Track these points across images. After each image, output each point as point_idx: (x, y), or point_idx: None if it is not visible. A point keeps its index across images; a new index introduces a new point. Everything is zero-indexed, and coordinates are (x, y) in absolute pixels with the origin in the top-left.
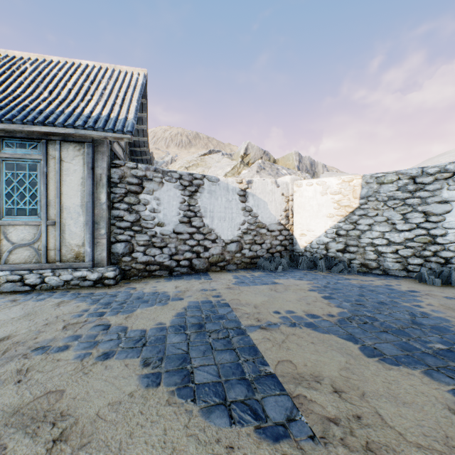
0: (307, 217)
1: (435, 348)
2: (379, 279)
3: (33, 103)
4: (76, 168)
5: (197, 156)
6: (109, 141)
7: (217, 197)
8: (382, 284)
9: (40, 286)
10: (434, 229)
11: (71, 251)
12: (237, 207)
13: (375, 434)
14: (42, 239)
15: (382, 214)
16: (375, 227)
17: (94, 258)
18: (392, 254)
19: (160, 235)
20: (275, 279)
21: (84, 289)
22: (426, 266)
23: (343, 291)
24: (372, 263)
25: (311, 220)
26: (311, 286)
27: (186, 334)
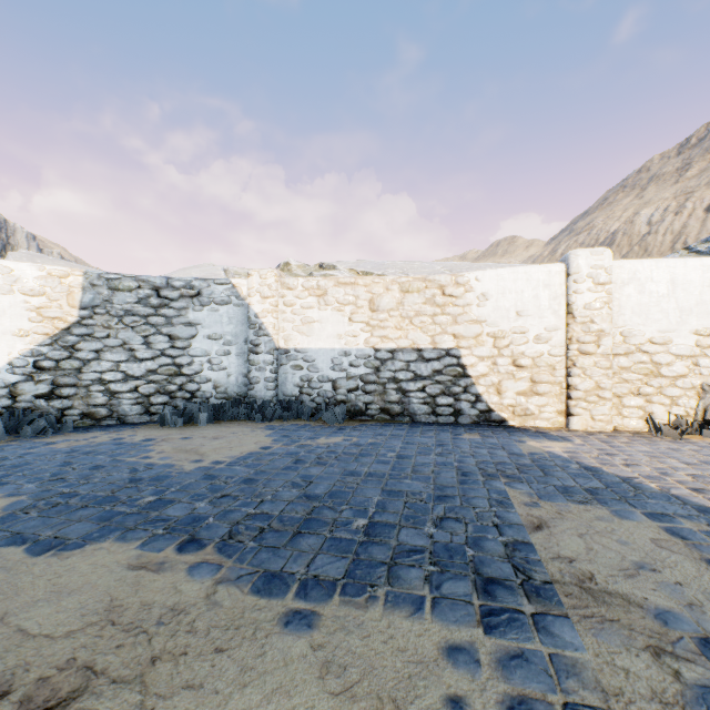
0: None
1: (145, 502)
2: (108, 433)
3: None
4: None
5: None
6: None
7: None
8: (111, 438)
9: None
10: (181, 358)
11: None
12: None
13: (4, 662)
14: None
15: (118, 335)
16: (106, 355)
17: None
18: (131, 394)
19: None
20: None
21: None
22: (172, 405)
23: (33, 465)
24: (101, 410)
25: None
26: None
27: None
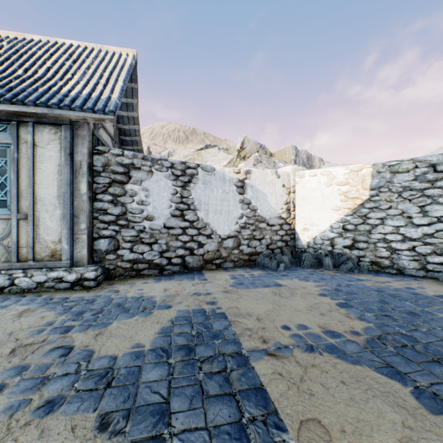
0: (310, 210)
1: None
2: (396, 280)
3: (4, 80)
4: (52, 154)
5: (194, 150)
6: (94, 126)
7: (212, 189)
8: (402, 286)
9: (8, 288)
10: None
11: (46, 248)
12: (234, 199)
13: None
14: (12, 234)
15: (396, 206)
16: (387, 221)
17: (72, 256)
18: (407, 252)
19: (149, 230)
20: (278, 280)
21: (59, 293)
22: None
23: (359, 296)
24: (384, 261)
25: (314, 214)
26: (320, 290)
27: (169, 364)
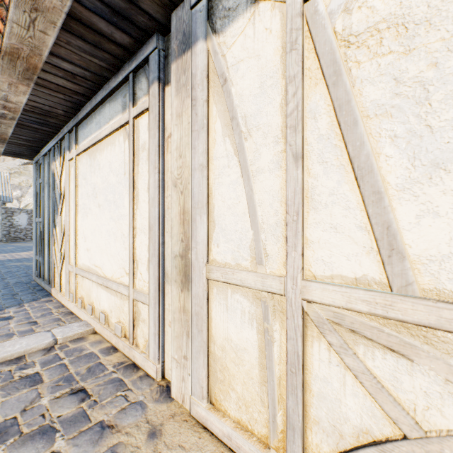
0: None
1: None
2: None
3: None
4: None
5: (20, 163)
6: None
7: None
8: None
9: None
10: None
11: None
12: None
13: None
14: None
15: None
16: None
17: None
18: None
19: (20, 229)
20: None
21: None
22: None
23: None
24: None
25: None
26: None
27: None
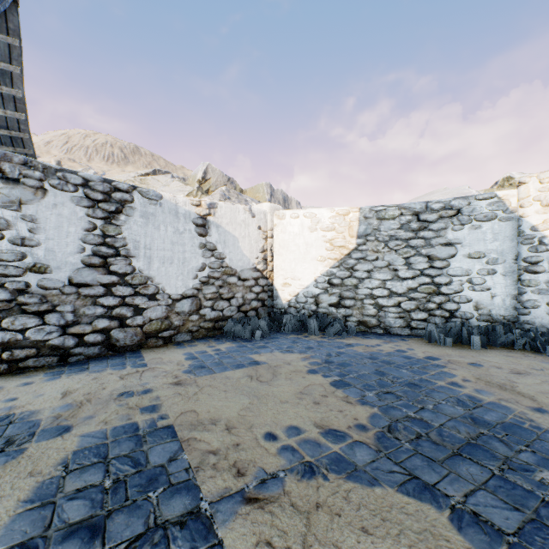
0: (292, 260)
1: (548, 483)
2: (385, 342)
3: None
4: None
5: (136, 175)
6: None
7: (158, 226)
8: (393, 349)
9: None
10: (439, 277)
11: None
12: (192, 242)
13: None
14: None
15: (383, 258)
16: (374, 275)
17: None
18: (394, 308)
19: (38, 290)
20: (254, 355)
21: None
22: (430, 322)
23: (354, 367)
24: (371, 320)
25: (296, 265)
26: (309, 364)
27: None
